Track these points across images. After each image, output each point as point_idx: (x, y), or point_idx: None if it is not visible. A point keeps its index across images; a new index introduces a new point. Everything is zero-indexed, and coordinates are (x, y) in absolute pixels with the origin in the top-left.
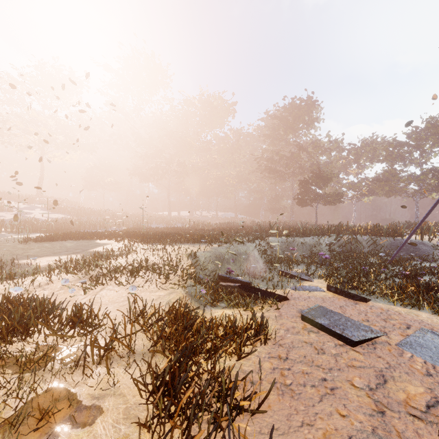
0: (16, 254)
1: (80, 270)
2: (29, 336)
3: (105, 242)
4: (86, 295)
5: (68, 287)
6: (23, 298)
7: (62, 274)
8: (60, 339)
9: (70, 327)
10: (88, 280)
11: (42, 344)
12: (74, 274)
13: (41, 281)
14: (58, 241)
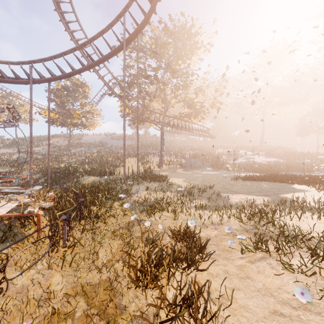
0: (225, 188)
1: (250, 219)
2: (149, 289)
3: (302, 188)
4: (246, 254)
5: (233, 235)
6: (190, 233)
7: (234, 217)
8: (160, 320)
9: (179, 310)
10: (253, 235)
11: (148, 311)
12: (241, 222)
13: (216, 219)
14: (258, 181)
